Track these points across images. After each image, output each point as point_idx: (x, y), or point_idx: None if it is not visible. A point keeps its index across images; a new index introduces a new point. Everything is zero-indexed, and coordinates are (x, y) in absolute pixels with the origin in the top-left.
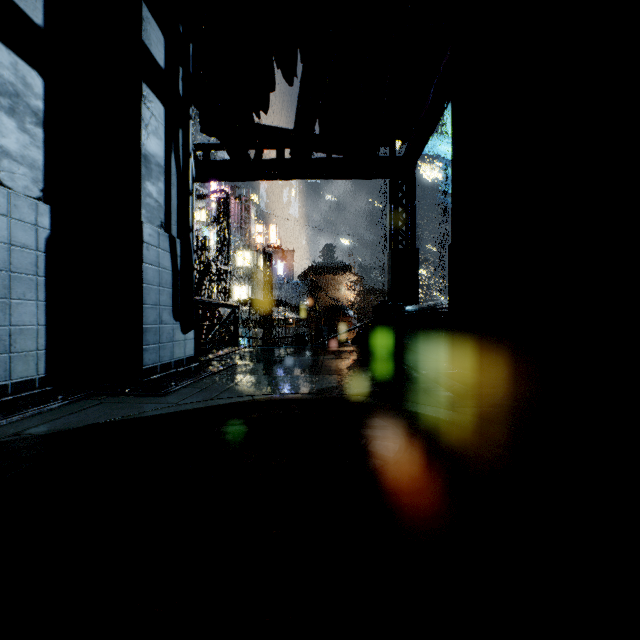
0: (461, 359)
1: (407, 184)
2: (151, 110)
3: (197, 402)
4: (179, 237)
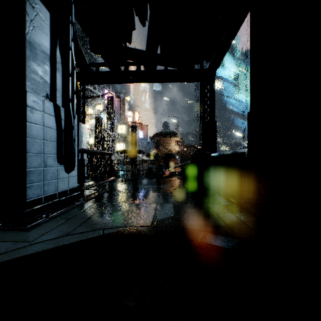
0: (260, 191)
1: (210, 84)
2: (36, 10)
3: (51, 240)
4: (64, 106)
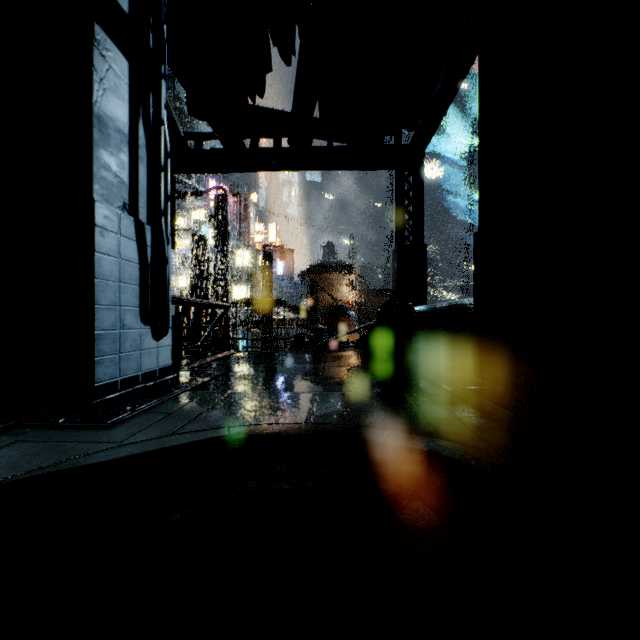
0: (493, 372)
1: (414, 175)
2: (108, 61)
3: (150, 440)
4: (150, 223)
